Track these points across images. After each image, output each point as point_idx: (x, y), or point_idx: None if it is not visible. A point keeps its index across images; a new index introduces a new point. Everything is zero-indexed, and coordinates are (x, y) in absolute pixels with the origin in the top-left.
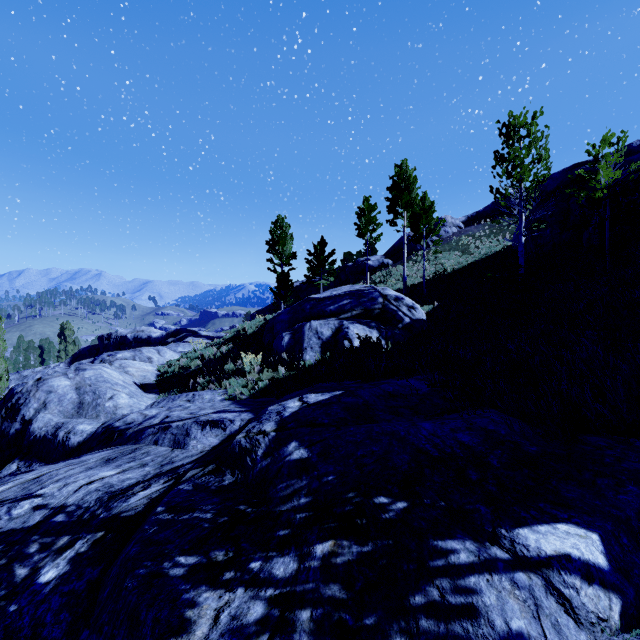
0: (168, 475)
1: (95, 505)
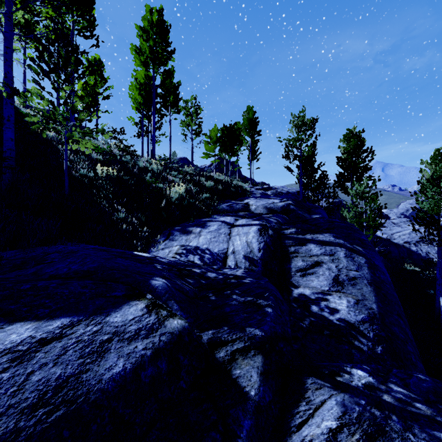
0: None
1: (400, 429)
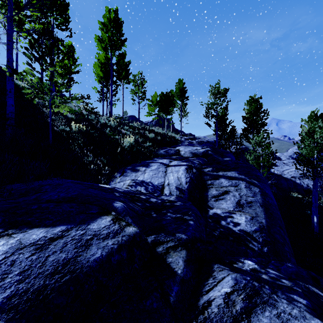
0: (212, 322)
1: (269, 292)
